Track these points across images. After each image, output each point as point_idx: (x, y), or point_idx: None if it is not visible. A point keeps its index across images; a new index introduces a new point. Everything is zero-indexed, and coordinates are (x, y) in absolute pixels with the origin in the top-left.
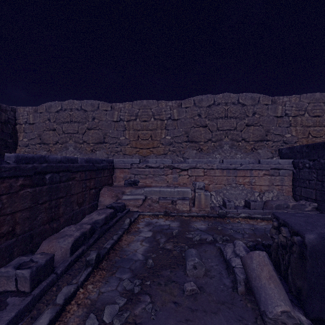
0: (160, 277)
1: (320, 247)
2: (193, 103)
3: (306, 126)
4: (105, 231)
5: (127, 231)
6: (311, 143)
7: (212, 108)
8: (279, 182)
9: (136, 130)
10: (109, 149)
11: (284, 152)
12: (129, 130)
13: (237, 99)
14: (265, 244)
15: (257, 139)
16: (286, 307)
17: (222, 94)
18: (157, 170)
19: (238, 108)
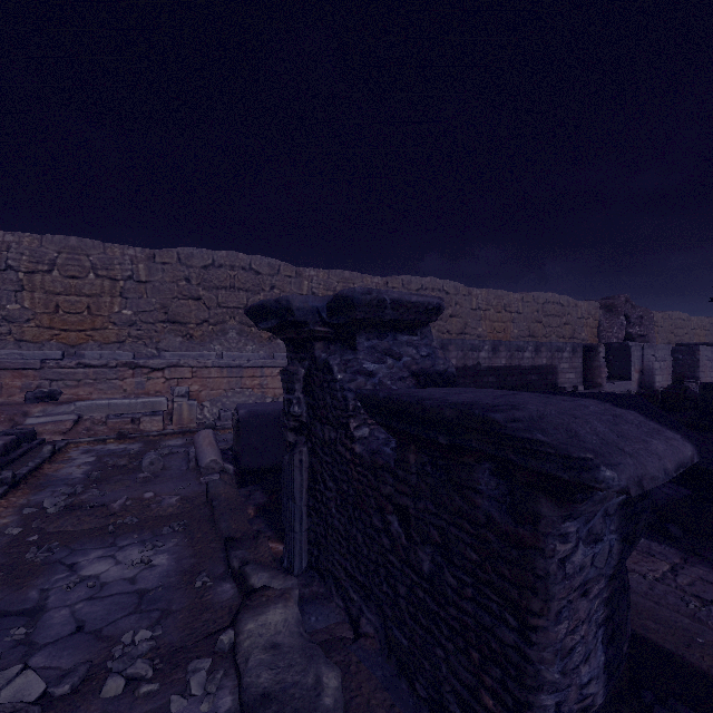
0: (109, 481)
1: (248, 418)
2: (177, 258)
3: None
4: (7, 465)
5: (50, 460)
6: None
7: (210, 271)
8: None
9: (51, 294)
10: None
11: None
12: (32, 291)
13: (250, 263)
14: None
15: None
16: (215, 457)
17: (226, 251)
18: (103, 371)
19: (251, 278)
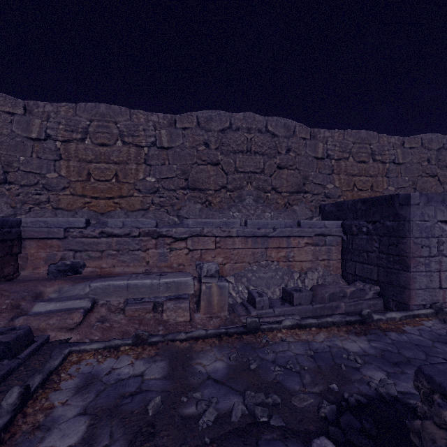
0: None
1: None
2: (196, 122)
3: (351, 174)
4: None
5: (0, 439)
6: (369, 197)
7: (227, 134)
8: (325, 255)
9: (84, 161)
10: (18, 197)
11: (328, 209)
12: (68, 159)
13: (265, 125)
14: (353, 402)
15: (293, 190)
16: None
17: (243, 113)
18: (125, 240)
19: (267, 140)
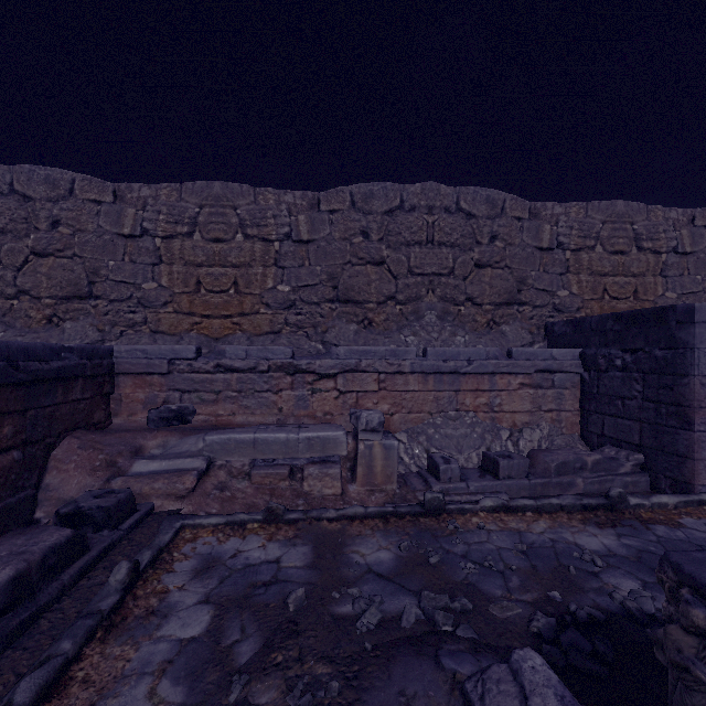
0: None
1: None
2: (350, 201)
3: (599, 273)
4: (5, 644)
5: (111, 621)
6: (627, 311)
7: (397, 217)
8: (552, 403)
9: (192, 265)
10: (107, 316)
11: (558, 330)
12: (170, 263)
13: (456, 200)
14: (582, 617)
15: (500, 300)
16: None
17: (421, 184)
18: (249, 377)
19: (459, 223)
